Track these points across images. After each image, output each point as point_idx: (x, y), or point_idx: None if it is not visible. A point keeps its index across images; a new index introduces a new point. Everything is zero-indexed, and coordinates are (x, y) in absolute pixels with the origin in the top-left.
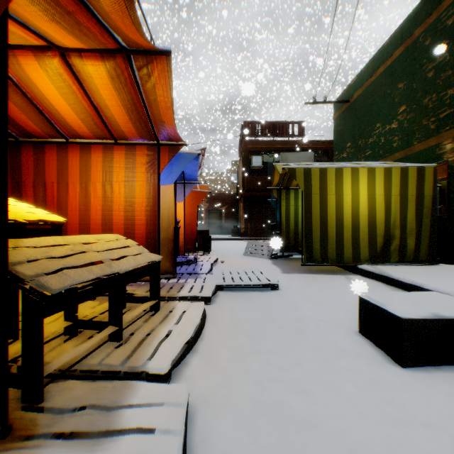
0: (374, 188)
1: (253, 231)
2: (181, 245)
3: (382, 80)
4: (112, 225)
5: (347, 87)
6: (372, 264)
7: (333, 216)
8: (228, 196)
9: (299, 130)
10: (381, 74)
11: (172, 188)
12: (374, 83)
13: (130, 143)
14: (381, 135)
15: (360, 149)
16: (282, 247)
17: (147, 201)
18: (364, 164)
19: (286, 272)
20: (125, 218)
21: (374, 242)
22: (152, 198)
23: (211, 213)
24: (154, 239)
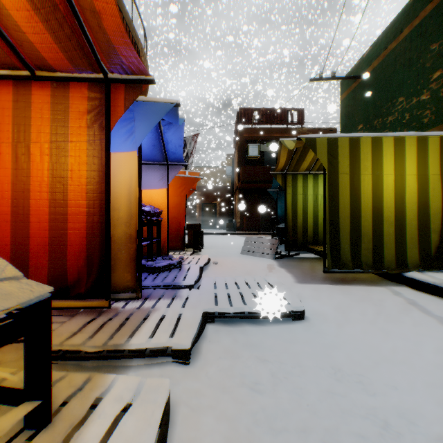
0: (426, 165)
1: (249, 225)
2: (163, 242)
3: (407, 45)
4: (30, 215)
5: (358, 62)
6: (424, 270)
7: (368, 203)
8: (223, 189)
9: (298, 117)
10: (406, 37)
11: (134, 157)
12: (395, 50)
13: (58, 78)
14: (406, 111)
15: (375, 130)
16: (288, 245)
17: (88, 174)
18: (412, 132)
19: (301, 280)
20: (52, 203)
21: (426, 240)
22: (97, 171)
23: (204, 206)
24: (100, 237)
